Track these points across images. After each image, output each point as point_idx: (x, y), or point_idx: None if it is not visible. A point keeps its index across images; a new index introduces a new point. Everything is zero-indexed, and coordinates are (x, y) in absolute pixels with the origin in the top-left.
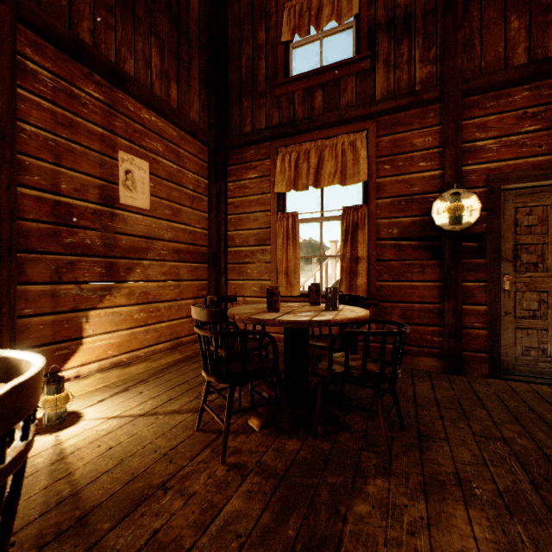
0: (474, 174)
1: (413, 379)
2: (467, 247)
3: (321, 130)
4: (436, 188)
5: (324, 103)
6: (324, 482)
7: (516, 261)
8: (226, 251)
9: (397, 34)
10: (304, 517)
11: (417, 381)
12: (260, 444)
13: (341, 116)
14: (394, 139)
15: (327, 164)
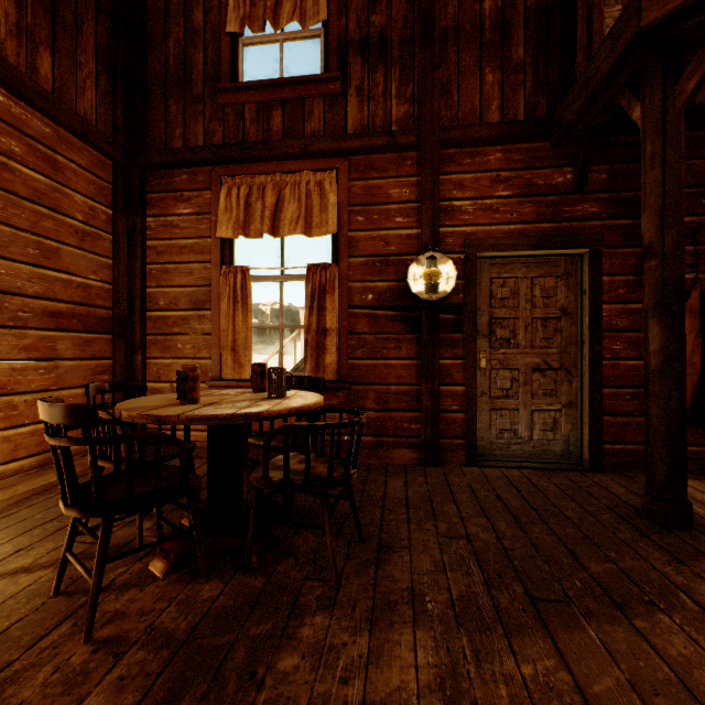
0: (452, 237)
1: (387, 476)
2: (445, 319)
3: (280, 161)
4: (414, 249)
5: (285, 126)
6: (244, 636)
7: (491, 337)
8: (143, 316)
9: (371, 59)
10: (202, 698)
11: (390, 479)
12: (160, 598)
13: (306, 146)
14: (369, 185)
15: (288, 206)
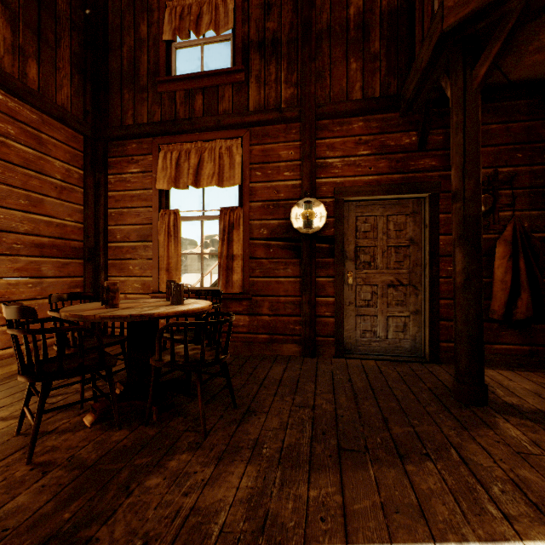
0: (326, 186)
1: (273, 363)
2: (321, 247)
3: (201, 132)
4: (298, 196)
5: (204, 106)
6: (131, 465)
7: (356, 260)
8: (106, 246)
9: (267, 55)
10: (90, 499)
11: (275, 365)
12: (84, 439)
13: (219, 121)
14: (264, 149)
15: (206, 165)
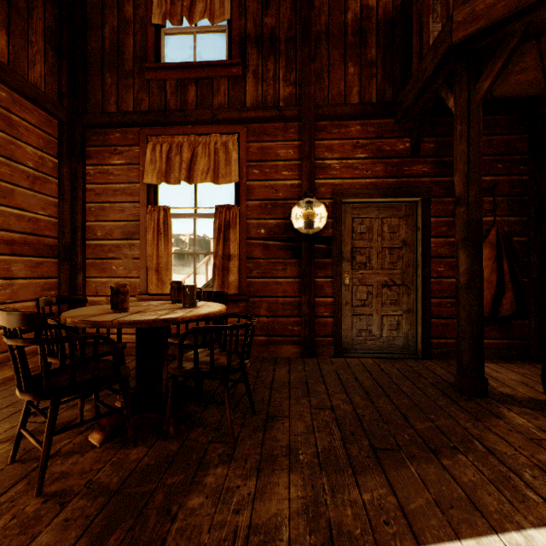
0: (324, 187)
1: (275, 366)
2: (319, 248)
3: (194, 125)
4: (296, 196)
5: (198, 98)
6: (163, 485)
7: (353, 261)
8: (84, 244)
9: (264, 51)
10: (129, 530)
11: (277, 368)
12: (98, 461)
13: (214, 115)
14: (262, 146)
15: (200, 160)
